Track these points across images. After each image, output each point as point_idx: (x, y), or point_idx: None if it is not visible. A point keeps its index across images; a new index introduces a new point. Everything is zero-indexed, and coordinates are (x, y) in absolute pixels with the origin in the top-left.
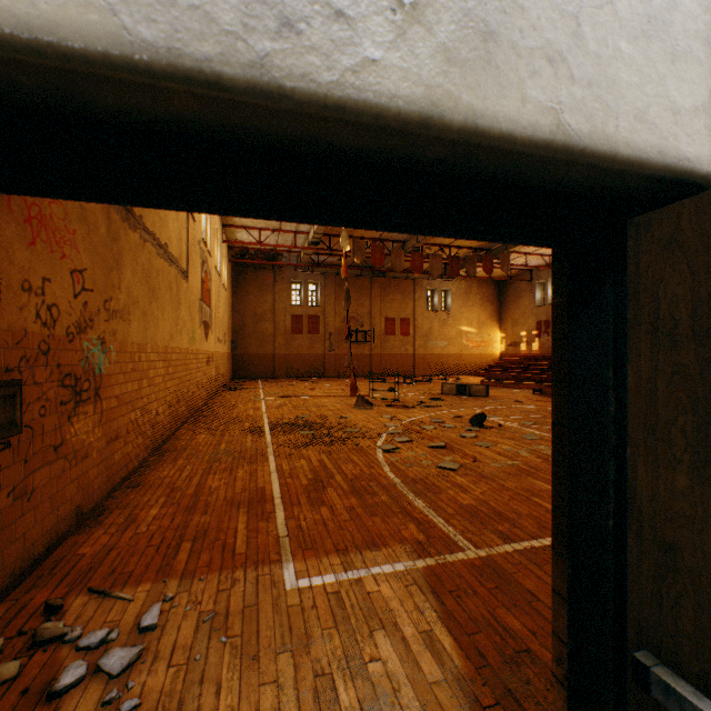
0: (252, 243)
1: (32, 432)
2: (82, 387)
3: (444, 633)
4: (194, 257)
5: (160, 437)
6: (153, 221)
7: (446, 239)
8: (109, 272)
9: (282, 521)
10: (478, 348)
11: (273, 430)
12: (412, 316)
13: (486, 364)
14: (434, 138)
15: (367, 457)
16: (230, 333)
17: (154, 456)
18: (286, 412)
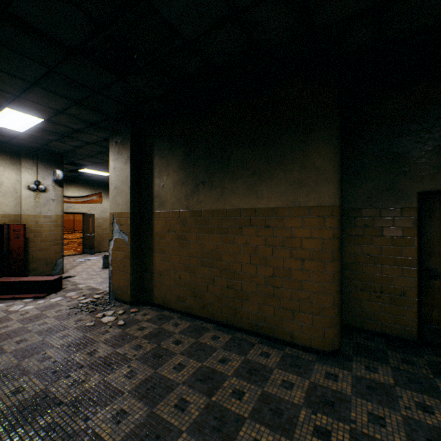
0: None
1: None
2: None
3: (76, 252)
4: None
5: None
6: None
7: None
8: None
9: None
10: None
11: None
12: None
13: None
14: (72, 212)
15: None
16: None
17: None
18: None
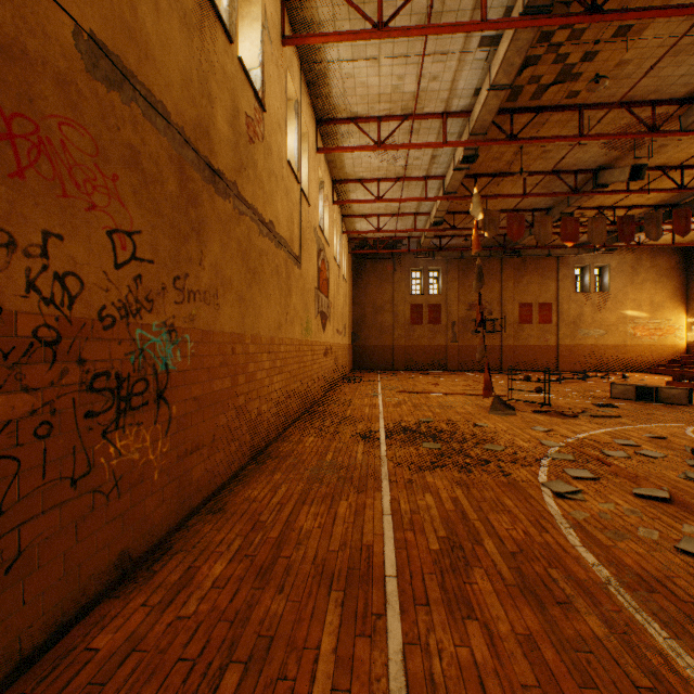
0: (370, 231)
1: (17, 465)
2: (132, 389)
3: None
4: (309, 243)
5: (263, 439)
6: (254, 193)
7: (608, 198)
8: (182, 242)
9: (397, 651)
10: (650, 337)
11: (389, 438)
12: (554, 300)
13: (663, 359)
14: None
15: (528, 503)
16: (350, 325)
17: (254, 462)
18: (404, 413)
